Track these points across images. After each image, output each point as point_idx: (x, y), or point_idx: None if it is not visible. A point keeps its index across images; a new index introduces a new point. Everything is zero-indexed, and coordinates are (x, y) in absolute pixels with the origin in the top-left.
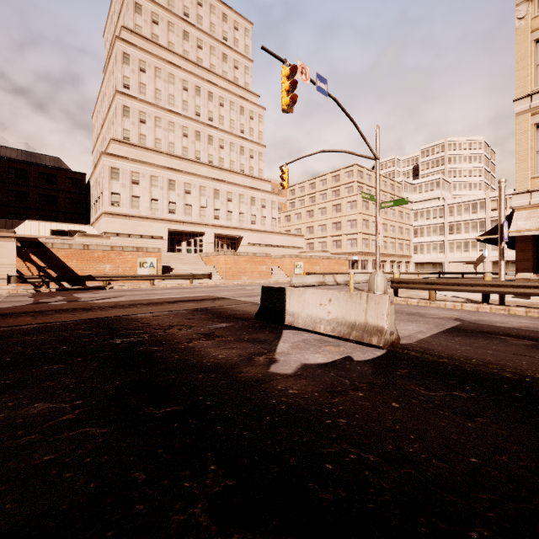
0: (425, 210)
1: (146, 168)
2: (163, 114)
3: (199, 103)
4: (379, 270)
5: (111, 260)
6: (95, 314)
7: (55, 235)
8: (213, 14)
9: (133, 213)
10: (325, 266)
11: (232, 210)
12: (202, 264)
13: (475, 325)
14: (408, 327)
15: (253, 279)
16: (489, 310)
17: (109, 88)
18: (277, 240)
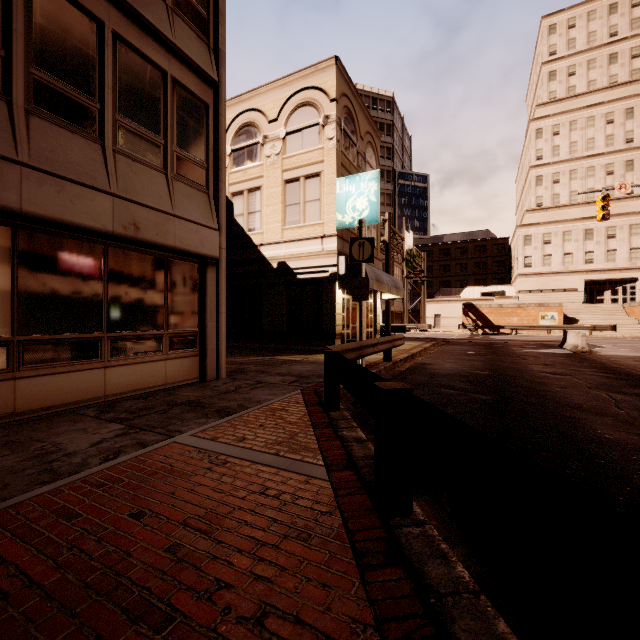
0: None
1: (557, 226)
2: (579, 164)
3: (630, 127)
4: None
5: (517, 314)
6: (491, 341)
7: (483, 296)
8: None
9: (544, 271)
10: None
11: None
12: (622, 316)
13: None
14: (635, 354)
15: None
16: None
17: (525, 161)
18: None
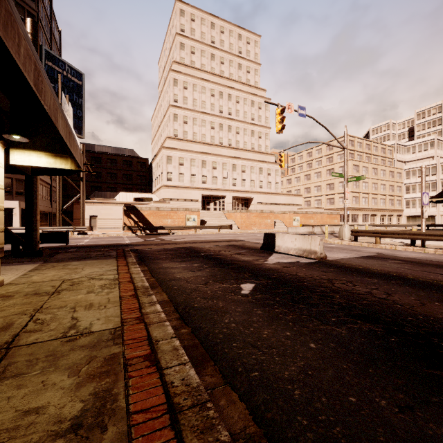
0: (417, 169)
1: (187, 154)
2: (198, 116)
3: (222, 103)
4: (346, 224)
5: (171, 217)
6: (181, 245)
7: (136, 201)
8: (231, 37)
9: (180, 185)
10: (318, 219)
11: (245, 178)
12: (225, 219)
13: (383, 255)
14: (341, 255)
15: (260, 229)
16: (412, 250)
17: (164, 102)
18: (280, 199)
